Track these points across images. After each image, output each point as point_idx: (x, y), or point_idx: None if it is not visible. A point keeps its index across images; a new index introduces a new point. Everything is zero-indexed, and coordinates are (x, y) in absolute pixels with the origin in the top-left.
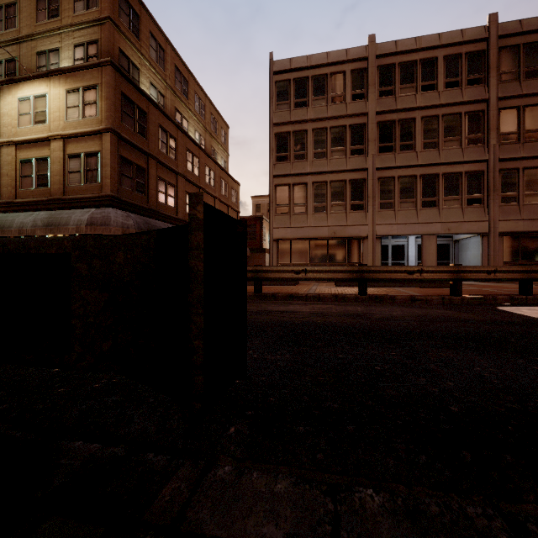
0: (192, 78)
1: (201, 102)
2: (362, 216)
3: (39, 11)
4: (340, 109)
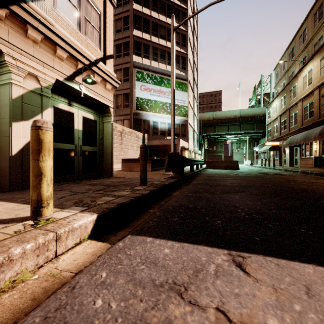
0: None
1: None
2: None
3: (314, 22)
4: None
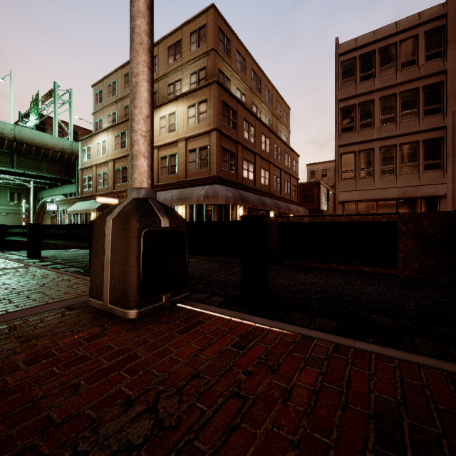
0: (263, 76)
1: (269, 93)
2: (439, 175)
3: (169, 57)
4: (412, 73)
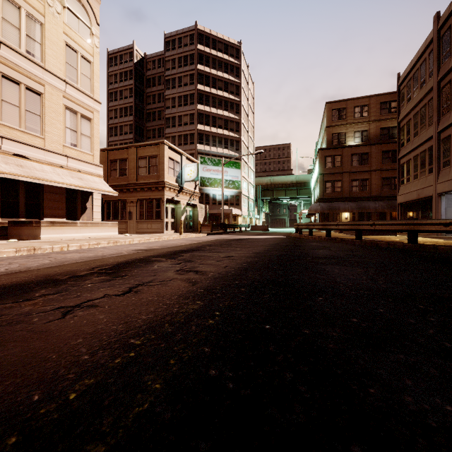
0: None
1: None
2: (432, 178)
3: (323, 131)
4: (422, 92)
